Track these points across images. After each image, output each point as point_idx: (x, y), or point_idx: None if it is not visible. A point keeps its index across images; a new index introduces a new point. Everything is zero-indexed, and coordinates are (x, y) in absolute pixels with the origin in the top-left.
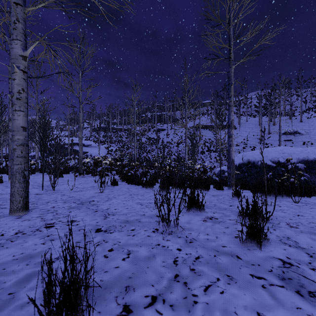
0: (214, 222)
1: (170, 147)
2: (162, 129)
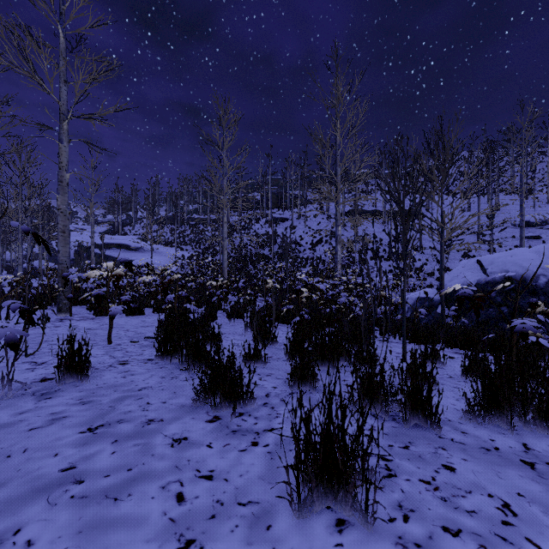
0: None
1: (297, 250)
2: (281, 218)
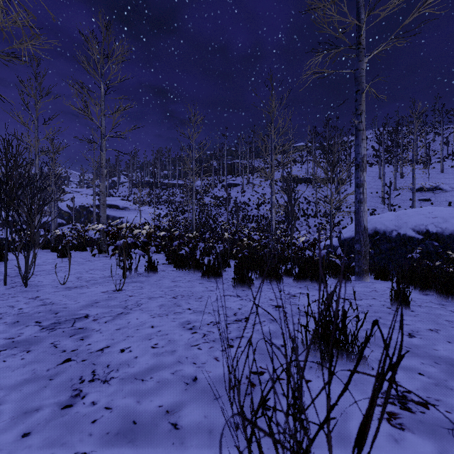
0: (433, 432)
1: (246, 210)
2: (234, 183)
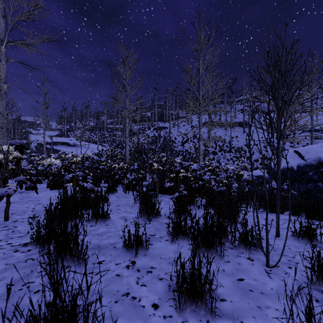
0: None
1: (173, 146)
2: (163, 127)
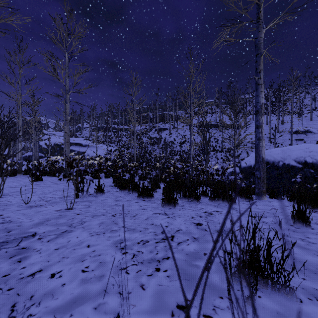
0: None
1: (172, 147)
2: (164, 128)
